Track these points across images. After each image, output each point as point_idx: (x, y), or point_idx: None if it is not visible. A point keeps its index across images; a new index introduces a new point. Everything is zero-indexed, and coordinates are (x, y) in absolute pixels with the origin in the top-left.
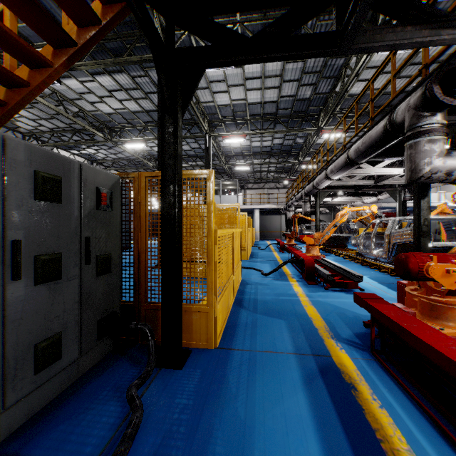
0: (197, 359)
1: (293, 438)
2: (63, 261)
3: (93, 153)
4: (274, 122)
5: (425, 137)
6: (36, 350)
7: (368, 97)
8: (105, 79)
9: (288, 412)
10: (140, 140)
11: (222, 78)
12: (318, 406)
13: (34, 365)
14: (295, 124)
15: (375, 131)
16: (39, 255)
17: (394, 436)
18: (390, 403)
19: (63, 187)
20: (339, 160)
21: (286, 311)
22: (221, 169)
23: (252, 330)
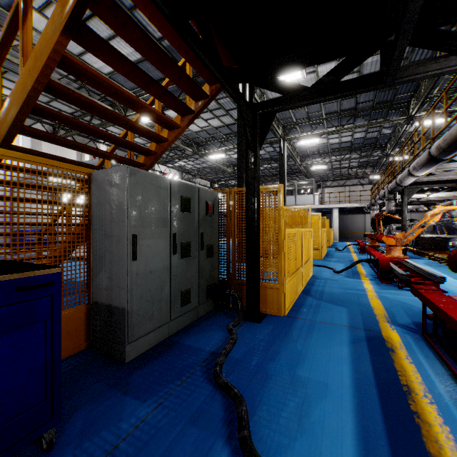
0: (270, 320)
1: (332, 363)
2: (191, 246)
3: (183, 165)
4: (354, 116)
5: None
6: (181, 294)
7: None
8: None
9: (333, 353)
10: (221, 151)
11: None
12: (357, 354)
13: (180, 302)
14: (379, 115)
15: (454, 129)
16: (182, 242)
17: (412, 376)
18: (420, 362)
19: (191, 203)
20: (421, 157)
21: (350, 301)
22: (297, 169)
23: (315, 309)
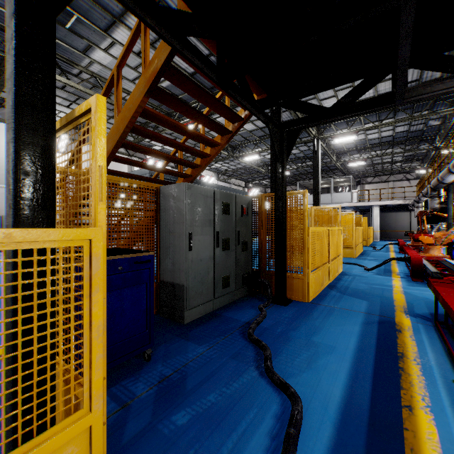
0: (296, 304)
1: (342, 335)
2: (230, 242)
3: (219, 167)
4: (394, 110)
5: None
6: (222, 279)
7: None
8: None
9: (345, 329)
10: (255, 153)
11: None
12: (366, 331)
13: (221, 285)
14: (423, 107)
15: None
16: (223, 238)
17: (409, 348)
18: (421, 340)
19: (230, 207)
20: None
21: (373, 294)
22: (333, 166)
23: (338, 299)
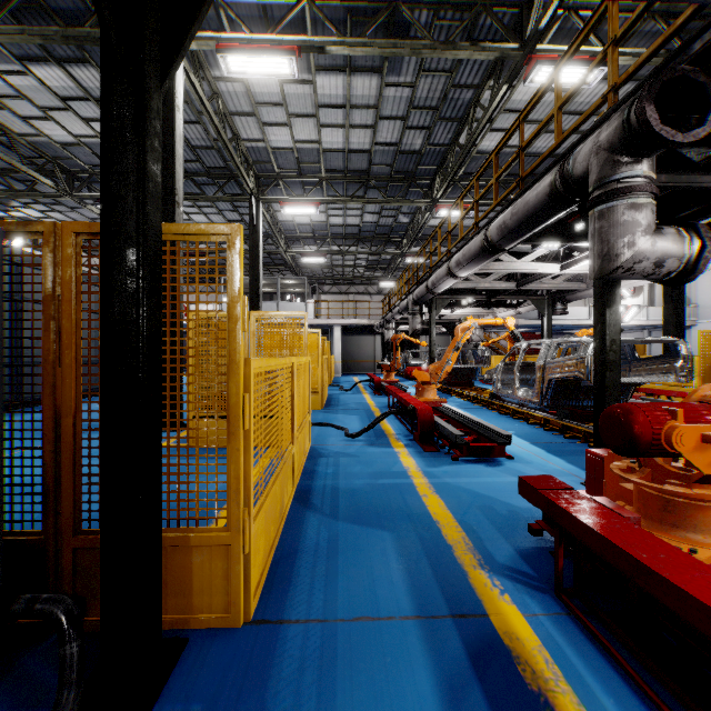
0: (198, 665)
1: None
2: None
3: (38, 218)
4: (365, 185)
5: (625, 198)
6: None
7: (503, 159)
8: (51, 73)
9: None
10: None
11: (279, 100)
12: None
13: None
14: (397, 192)
15: (536, 193)
16: None
17: None
18: None
19: None
20: (471, 245)
21: (392, 511)
22: (280, 260)
23: (329, 562)
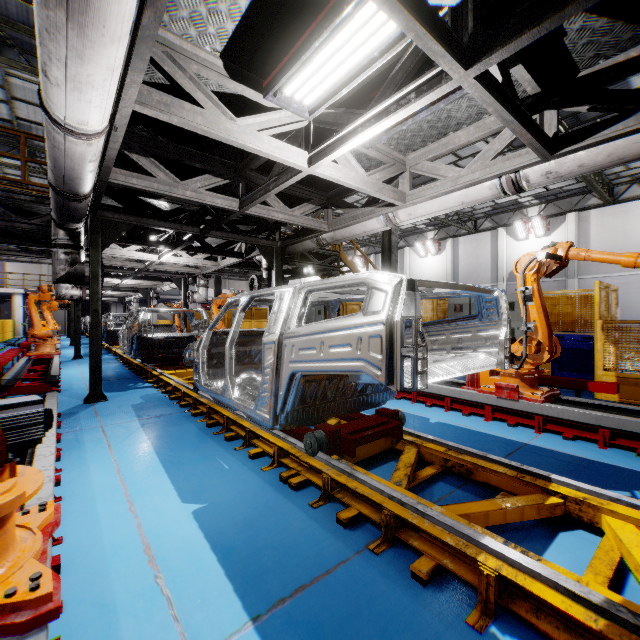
0: None
1: None
2: None
3: None
4: None
5: None
6: None
7: None
8: None
9: None
10: None
11: None
12: None
13: None
14: None
15: None
16: None
17: None
18: None
19: None
20: None
21: None
22: None
23: None
